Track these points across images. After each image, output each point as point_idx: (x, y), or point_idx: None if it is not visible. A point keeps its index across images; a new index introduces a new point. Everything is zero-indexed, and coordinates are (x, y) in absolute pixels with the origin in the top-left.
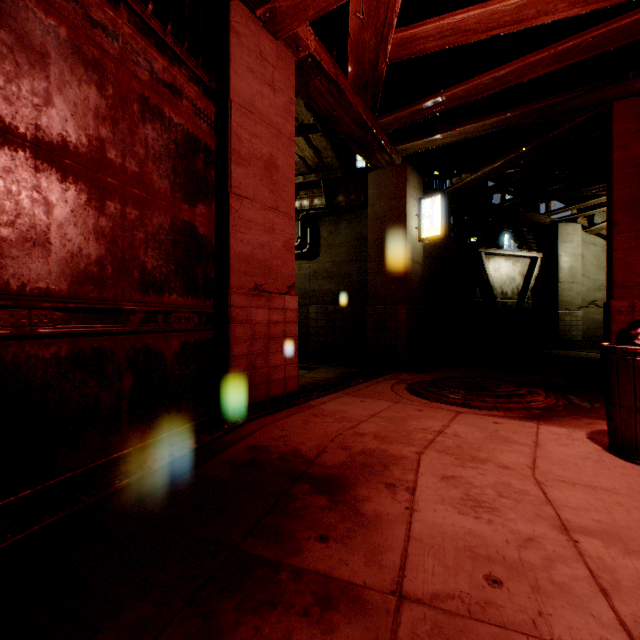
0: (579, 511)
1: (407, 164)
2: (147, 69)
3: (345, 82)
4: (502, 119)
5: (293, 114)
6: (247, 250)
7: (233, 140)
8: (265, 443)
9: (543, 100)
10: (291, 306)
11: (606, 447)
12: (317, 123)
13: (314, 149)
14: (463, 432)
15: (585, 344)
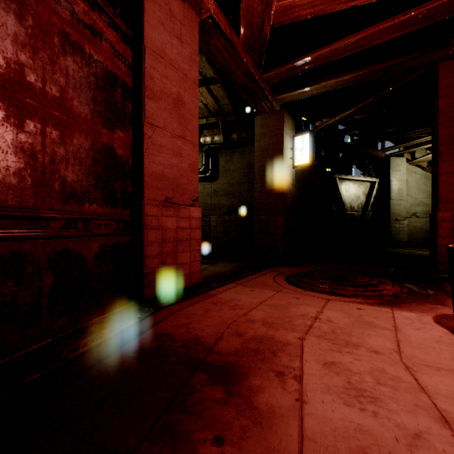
0: (452, 399)
1: (284, 110)
2: (68, 9)
3: (238, 42)
4: (355, 76)
5: (197, 63)
6: (159, 169)
7: (147, 79)
8: (171, 331)
9: (386, 61)
10: (195, 215)
11: (452, 330)
12: (216, 76)
13: (214, 98)
14: (334, 318)
15: (409, 244)
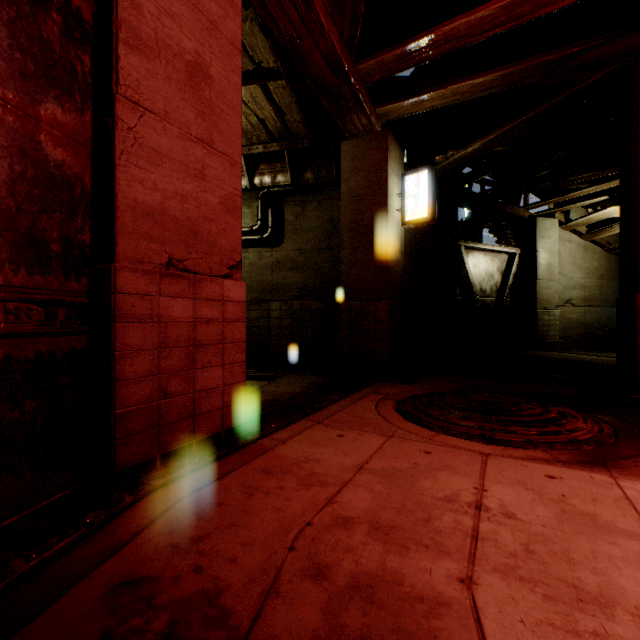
0: None
1: (388, 131)
2: None
3: None
4: (504, 75)
5: (238, 9)
6: (153, 199)
7: (122, 4)
8: (154, 567)
9: (555, 51)
10: (234, 296)
11: None
12: (278, 61)
13: (276, 108)
14: (515, 505)
15: (563, 344)
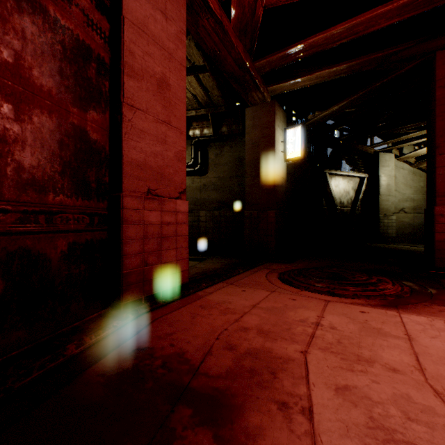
0: None
1: (275, 101)
2: None
3: (228, 24)
4: (349, 66)
5: (184, 43)
6: (140, 157)
7: (126, 54)
8: (151, 344)
9: (381, 51)
10: (182, 209)
11: None
12: (205, 62)
13: (203, 88)
14: (338, 324)
15: (398, 239)
